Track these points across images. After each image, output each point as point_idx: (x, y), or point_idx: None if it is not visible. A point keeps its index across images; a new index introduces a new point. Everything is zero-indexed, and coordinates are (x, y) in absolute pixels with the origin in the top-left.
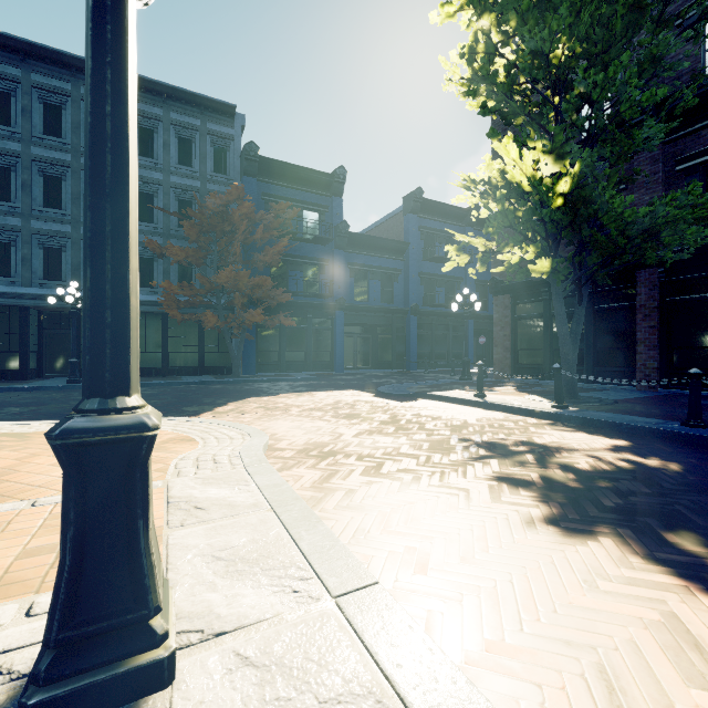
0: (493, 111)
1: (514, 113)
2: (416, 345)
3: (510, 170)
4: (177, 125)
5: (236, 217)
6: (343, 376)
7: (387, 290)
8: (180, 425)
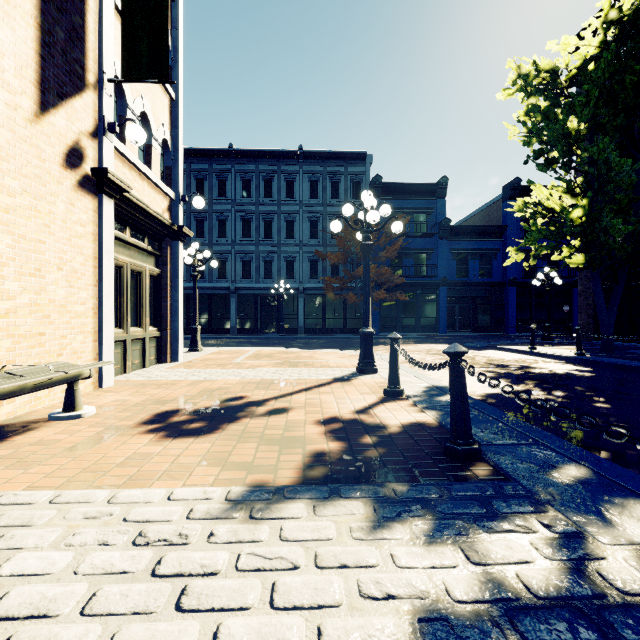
0: (543, 154)
1: (549, 163)
2: (514, 312)
3: (546, 201)
4: (330, 174)
5: None
6: (445, 337)
7: (486, 267)
8: (350, 352)
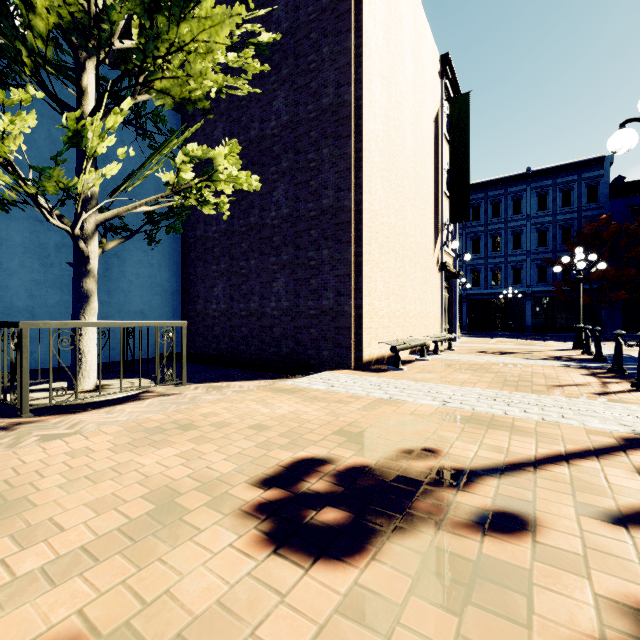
0: None
1: None
2: None
3: None
4: (561, 185)
5: (604, 235)
6: None
7: None
8: None
